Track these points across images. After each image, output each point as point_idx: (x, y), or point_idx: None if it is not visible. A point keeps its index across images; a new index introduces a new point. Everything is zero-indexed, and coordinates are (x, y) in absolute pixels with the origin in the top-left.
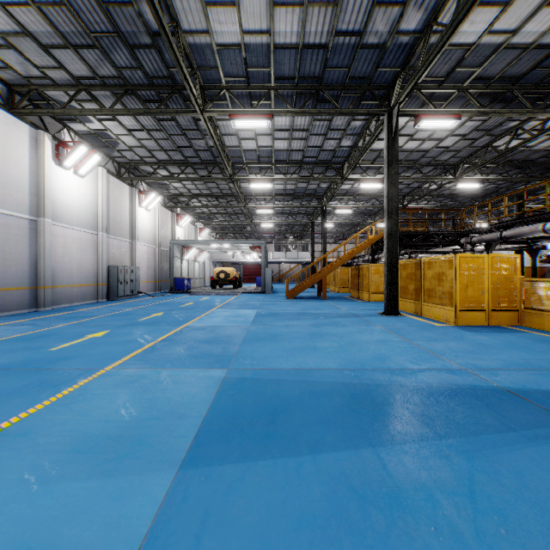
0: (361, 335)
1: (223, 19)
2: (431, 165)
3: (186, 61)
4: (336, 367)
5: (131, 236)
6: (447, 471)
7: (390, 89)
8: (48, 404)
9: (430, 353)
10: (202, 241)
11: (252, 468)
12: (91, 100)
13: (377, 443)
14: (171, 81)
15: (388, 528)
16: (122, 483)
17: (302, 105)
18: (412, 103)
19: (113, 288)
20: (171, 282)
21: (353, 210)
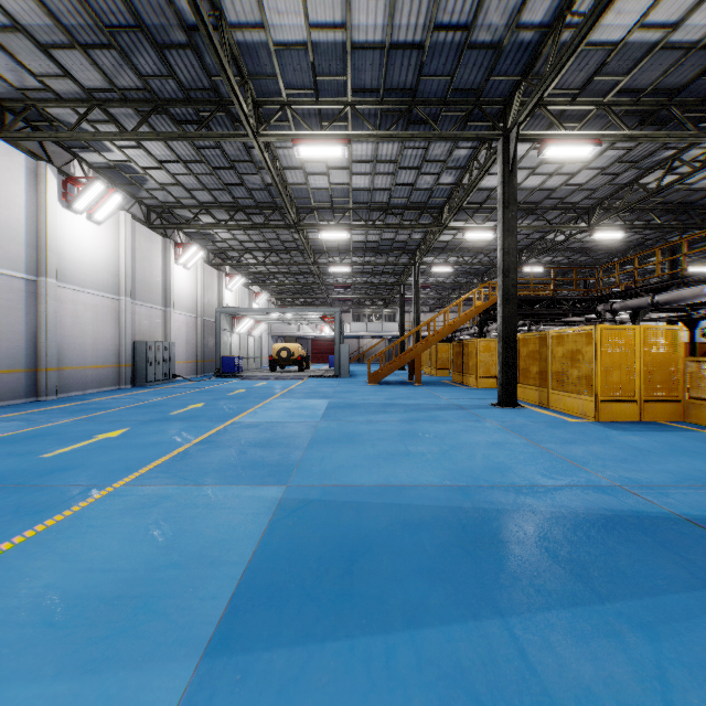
0: (470, 435)
1: (283, 7)
2: (558, 209)
3: (233, 67)
4: (438, 483)
5: (165, 302)
6: (621, 661)
7: (506, 106)
8: (22, 542)
9: (567, 462)
10: (258, 309)
11: (316, 656)
12: (109, 120)
13: (508, 610)
14: (214, 94)
15: None
16: (109, 685)
17: (388, 126)
18: (534, 125)
19: (141, 370)
20: (217, 362)
21: (455, 269)
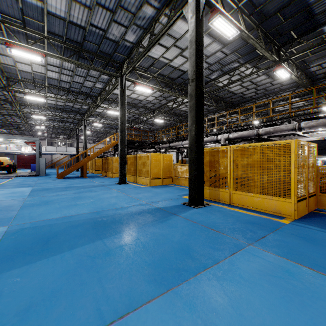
0: (104, 195)
1: None
2: (143, 108)
3: None
4: (88, 212)
5: None
6: (130, 239)
7: (122, 65)
8: None
9: (136, 199)
10: None
11: (33, 266)
12: None
13: (104, 238)
14: None
15: (102, 263)
16: None
17: (68, 56)
18: (133, 75)
19: None
20: None
21: (104, 125)
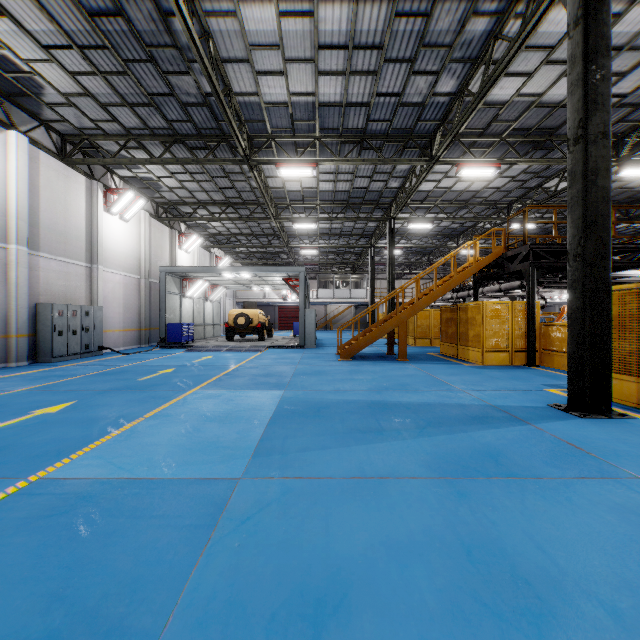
0: None
1: None
2: None
3: None
4: None
5: (91, 258)
6: None
7: None
8: None
9: None
10: (209, 269)
11: None
12: None
13: None
14: None
15: None
16: None
17: None
18: None
19: (45, 342)
20: (161, 330)
21: (429, 230)
